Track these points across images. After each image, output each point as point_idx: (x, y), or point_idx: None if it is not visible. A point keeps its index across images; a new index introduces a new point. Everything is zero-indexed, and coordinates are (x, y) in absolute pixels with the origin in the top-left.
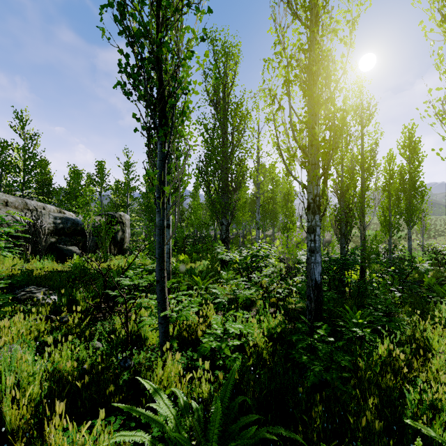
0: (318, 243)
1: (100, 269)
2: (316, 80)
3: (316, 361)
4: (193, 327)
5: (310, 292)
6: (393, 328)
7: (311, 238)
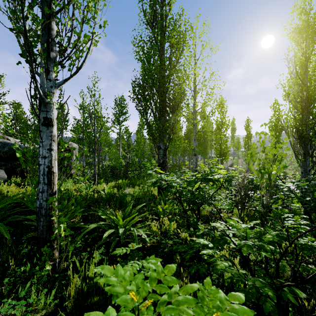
0: None
1: None
2: None
3: None
4: None
5: None
6: None
7: None
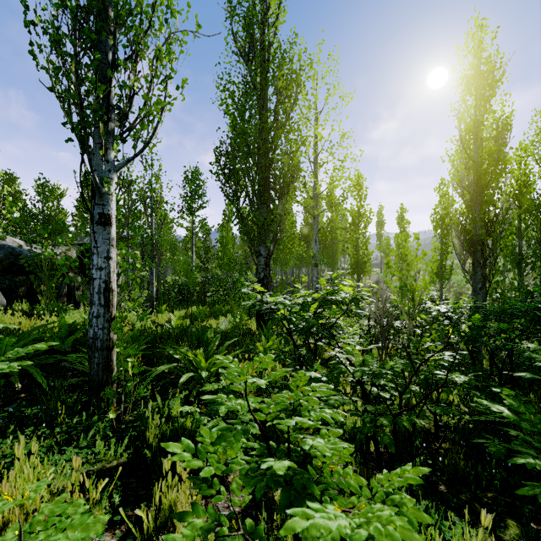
0: None
1: None
2: None
3: None
4: None
5: None
6: None
7: None
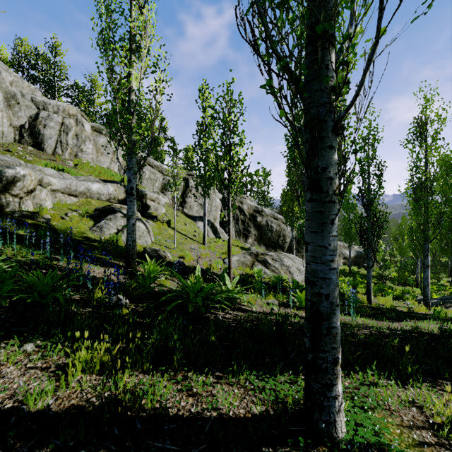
0: None
1: None
2: None
3: None
4: None
5: None
6: None
7: None
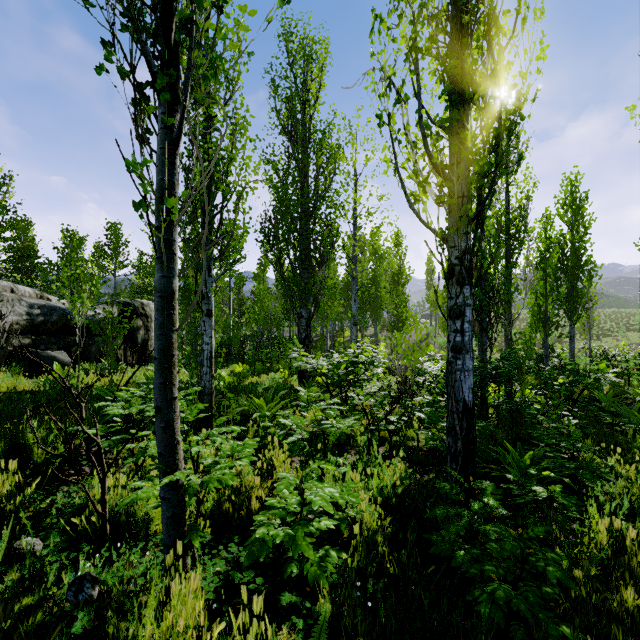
0: (469, 336)
1: (68, 386)
2: (471, 36)
3: (488, 565)
4: (244, 493)
5: (454, 422)
6: (588, 480)
7: (457, 327)
